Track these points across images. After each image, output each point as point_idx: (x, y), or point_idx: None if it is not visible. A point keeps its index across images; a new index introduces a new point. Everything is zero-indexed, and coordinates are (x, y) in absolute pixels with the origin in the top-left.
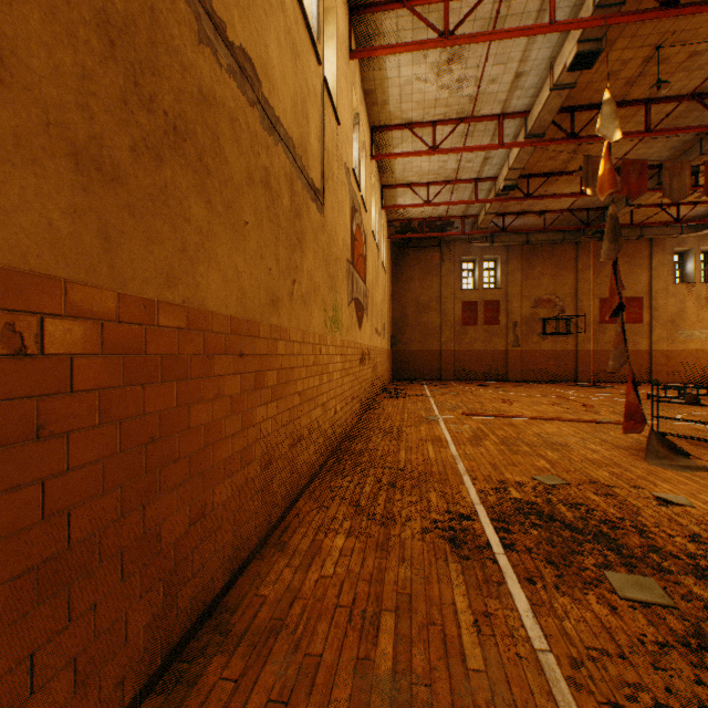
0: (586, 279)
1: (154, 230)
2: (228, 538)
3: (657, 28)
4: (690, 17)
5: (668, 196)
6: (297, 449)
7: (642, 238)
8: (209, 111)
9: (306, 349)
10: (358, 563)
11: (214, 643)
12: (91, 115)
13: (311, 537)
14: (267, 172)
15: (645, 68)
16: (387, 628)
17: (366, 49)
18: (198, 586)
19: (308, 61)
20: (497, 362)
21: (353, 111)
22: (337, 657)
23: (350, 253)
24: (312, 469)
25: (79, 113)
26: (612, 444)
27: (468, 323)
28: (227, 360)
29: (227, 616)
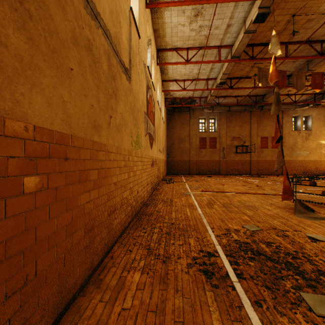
0: (255, 128)
1: None
2: (53, 291)
3: (294, 5)
4: (309, 0)
5: (295, 88)
6: (113, 216)
7: None
8: None
9: (119, 157)
10: (148, 295)
11: None
12: None
13: (119, 274)
14: (89, 42)
15: (287, 26)
16: None
17: (154, 3)
18: None
19: None
20: (215, 166)
21: (148, 37)
22: None
23: (146, 109)
24: (123, 226)
25: None
26: (276, 205)
27: (202, 147)
28: (52, 162)
29: None
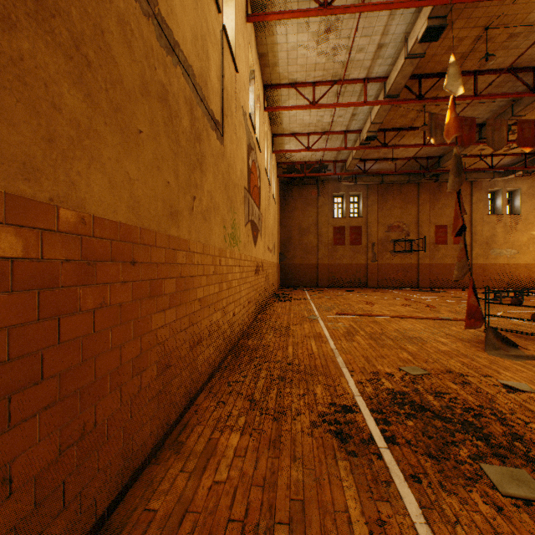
0: (425, 210)
1: None
2: (116, 451)
3: (487, 12)
4: (512, 4)
5: (491, 145)
6: (197, 350)
7: (465, 180)
8: None
9: (207, 259)
10: (252, 464)
11: None
12: None
13: (207, 435)
14: (164, 88)
15: (475, 45)
16: None
17: (260, 14)
18: (73, 516)
19: (208, 4)
20: (360, 273)
21: (249, 68)
22: None
23: (246, 183)
24: (212, 366)
25: None
26: (456, 337)
27: (338, 243)
28: (115, 267)
29: None
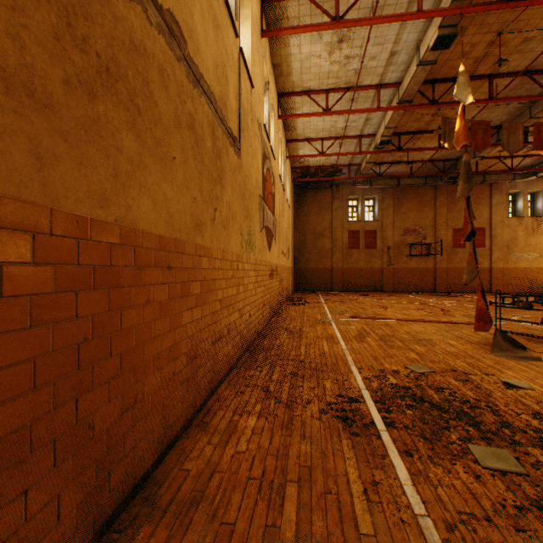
0: (443, 213)
1: (87, 156)
2: (157, 421)
3: (499, 18)
4: (524, 10)
5: (506, 149)
6: (218, 346)
7: (484, 182)
8: (140, 59)
9: (226, 264)
10: (267, 440)
11: (142, 514)
12: (22, 45)
13: (228, 418)
14: (192, 117)
15: (489, 49)
16: (291, 498)
17: (274, 29)
18: (129, 465)
19: (227, 33)
20: (375, 277)
21: (264, 79)
22: (249, 525)
23: (261, 191)
24: (231, 362)
25: (8, 41)
26: (465, 340)
27: (353, 247)
28: (156, 271)
29: (155, 489)
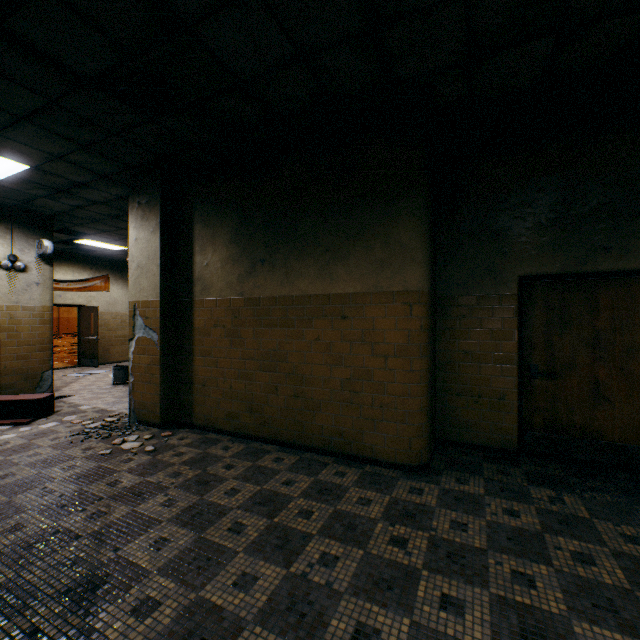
0: None
1: None
2: None
3: None
4: None
5: None
6: None
7: None
8: None
9: None
10: None
11: None
12: None
13: None
14: None
15: None
16: None
17: None
18: None
19: None
20: None
21: None
22: None
23: None
24: None
25: None
26: None
27: None
28: None
29: None
